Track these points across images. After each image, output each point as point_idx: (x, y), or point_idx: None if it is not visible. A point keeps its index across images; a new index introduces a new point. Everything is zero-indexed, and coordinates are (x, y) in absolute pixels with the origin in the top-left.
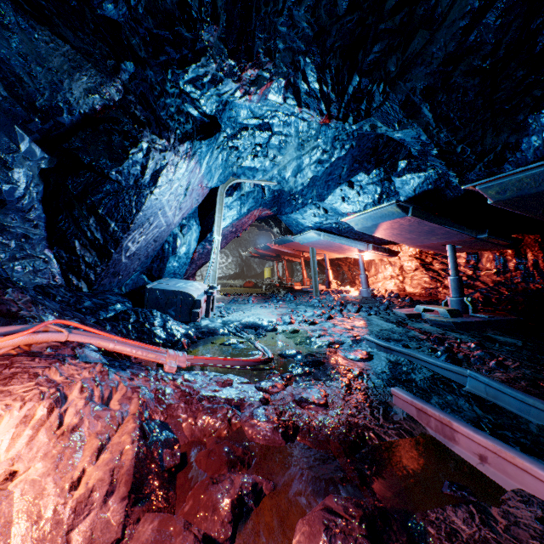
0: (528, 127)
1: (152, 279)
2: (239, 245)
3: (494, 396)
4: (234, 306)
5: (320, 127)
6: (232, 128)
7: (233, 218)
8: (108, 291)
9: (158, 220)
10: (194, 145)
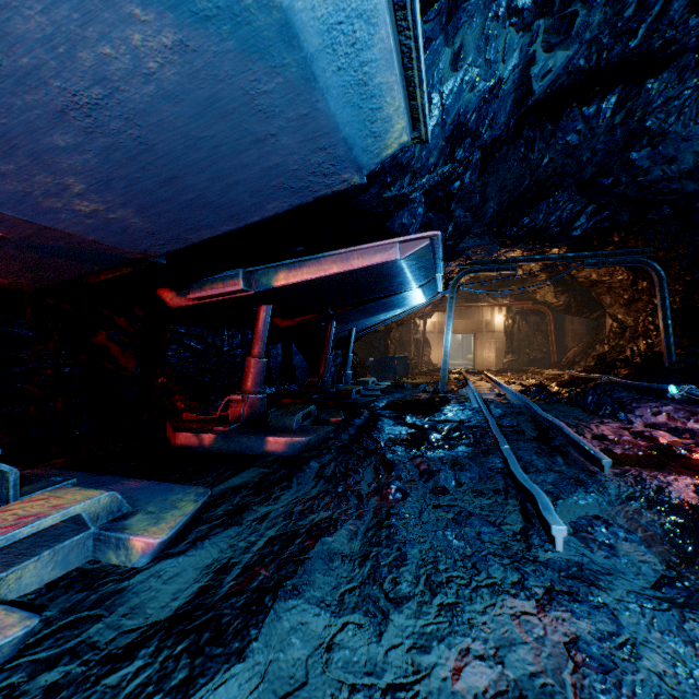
0: (413, 202)
1: None
2: None
3: None
4: None
5: None
6: None
7: None
8: None
9: None
10: None
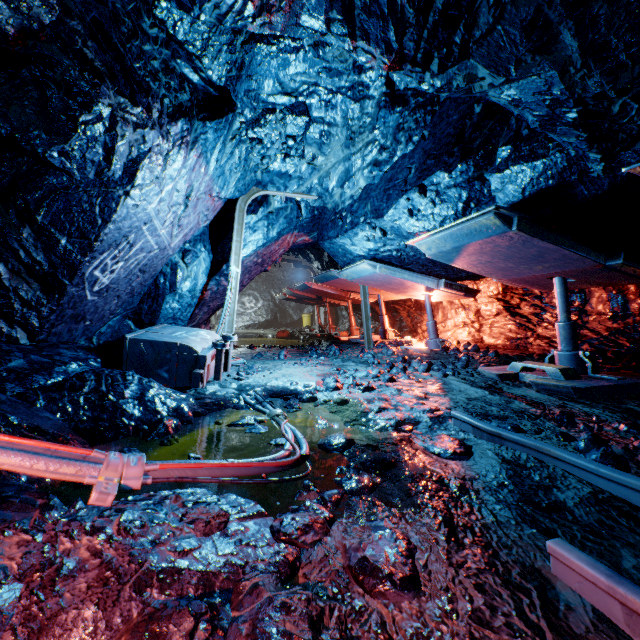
0: None
1: (141, 326)
2: (271, 286)
3: None
4: (258, 363)
5: (378, 110)
6: (252, 109)
7: (257, 243)
8: (65, 344)
9: (144, 240)
10: (194, 128)
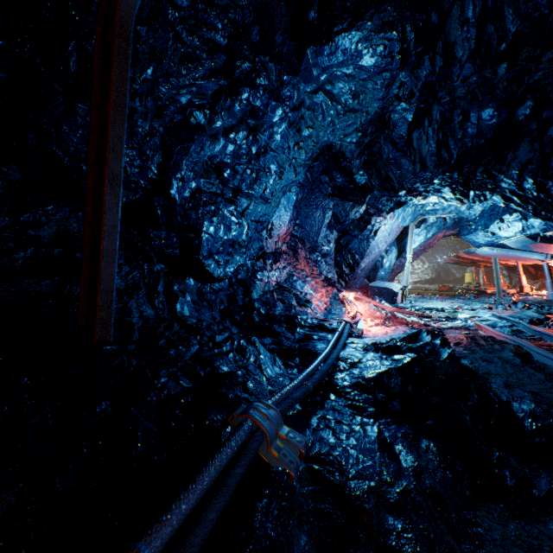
0: None
1: (369, 281)
2: (435, 251)
3: (524, 328)
4: (420, 300)
5: None
6: None
7: (420, 241)
8: (352, 287)
9: (375, 251)
10: (394, 212)
